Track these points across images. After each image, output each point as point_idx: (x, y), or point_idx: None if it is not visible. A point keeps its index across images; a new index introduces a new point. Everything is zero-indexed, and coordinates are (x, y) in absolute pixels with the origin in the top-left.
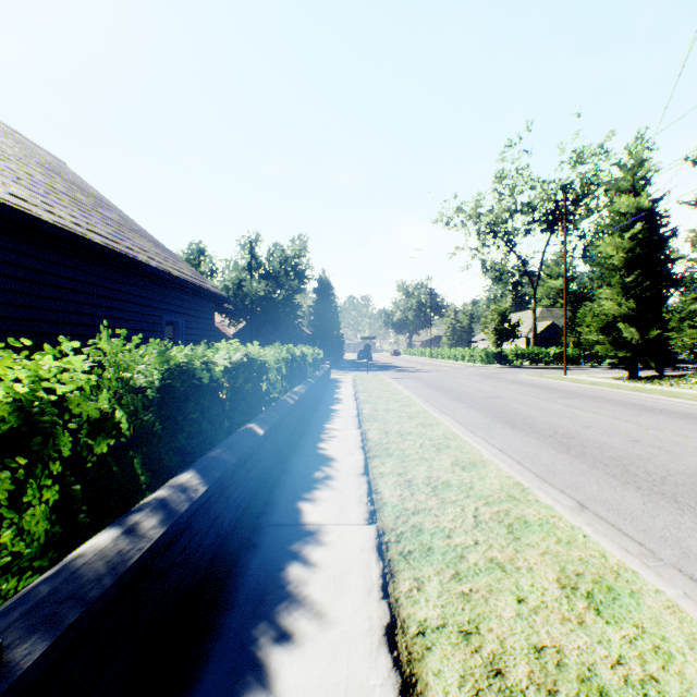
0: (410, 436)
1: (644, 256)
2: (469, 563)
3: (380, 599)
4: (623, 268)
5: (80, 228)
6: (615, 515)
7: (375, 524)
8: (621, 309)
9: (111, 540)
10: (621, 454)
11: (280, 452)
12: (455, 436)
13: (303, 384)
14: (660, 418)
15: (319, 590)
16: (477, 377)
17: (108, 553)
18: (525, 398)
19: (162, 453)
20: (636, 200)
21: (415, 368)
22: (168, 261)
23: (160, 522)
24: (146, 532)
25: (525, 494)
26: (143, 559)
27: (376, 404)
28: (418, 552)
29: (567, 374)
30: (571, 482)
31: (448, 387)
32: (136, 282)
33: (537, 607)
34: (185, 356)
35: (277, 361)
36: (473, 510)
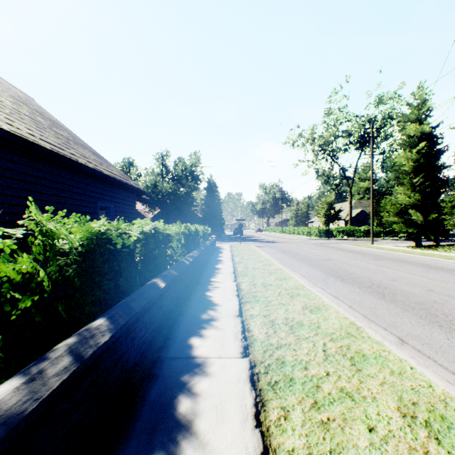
0: (271, 286)
1: (426, 164)
2: (324, 393)
3: (254, 428)
4: (412, 172)
5: (33, 137)
6: (429, 349)
7: (248, 357)
8: (410, 200)
9: (9, 392)
10: (422, 300)
11: (178, 299)
12: (303, 286)
13: (196, 250)
14: (443, 274)
15: (203, 419)
16: (313, 246)
17: (1, 407)
18: (347, 259)
19: (83, 303)
20: (420, 127)
21: (271, 240)
22: (102, 165)
23: (63, 369)
24: (47, 380)
25: (359, 332)
26: (39, 408)
27: (246, 264)
28: (283, 383)
29: (374, 243)
30: (390, 322)
31: (294, 252)
32: (77, 178)
33: (386, 436)
34: (103, 228)
35: (177, 234)
36: (322, 345)
